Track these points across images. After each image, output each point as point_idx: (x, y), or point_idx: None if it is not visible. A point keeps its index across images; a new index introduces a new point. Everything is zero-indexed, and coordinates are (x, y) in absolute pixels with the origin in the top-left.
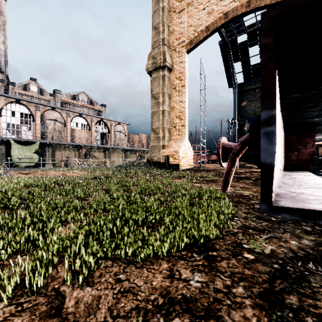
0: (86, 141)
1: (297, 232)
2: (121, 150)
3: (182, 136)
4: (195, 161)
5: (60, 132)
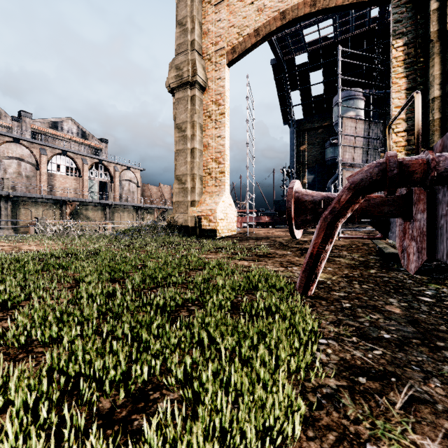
0: (74, 194)
1: (447, 373)
2: (130, 207)
3: (221, 188)
4: (239, 224)
5: (29, 178)
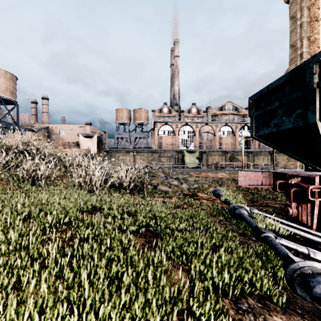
0: (231, 146)
1: None
2: (265, 152)
3: None
4: None
5: (211, 140)
